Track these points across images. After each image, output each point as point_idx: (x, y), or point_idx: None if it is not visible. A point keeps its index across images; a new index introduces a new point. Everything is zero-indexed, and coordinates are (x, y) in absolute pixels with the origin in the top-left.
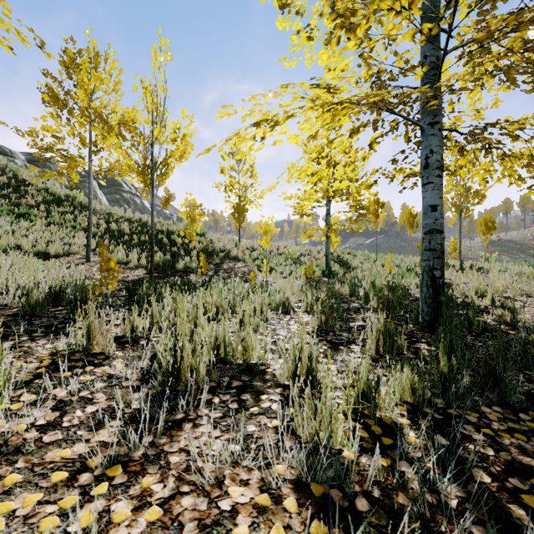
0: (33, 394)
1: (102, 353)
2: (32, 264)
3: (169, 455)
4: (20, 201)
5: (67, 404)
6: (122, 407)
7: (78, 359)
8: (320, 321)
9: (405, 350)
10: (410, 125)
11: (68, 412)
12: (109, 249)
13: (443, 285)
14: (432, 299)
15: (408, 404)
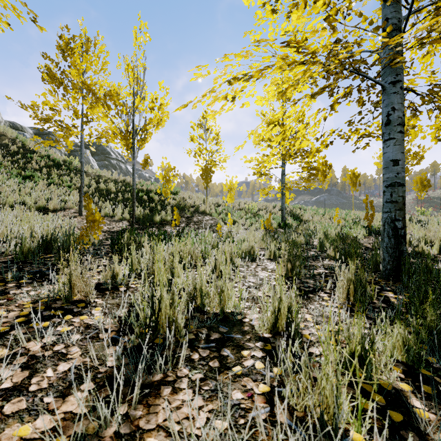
0: (6, 348)
1: (82, 300)
2: (34, 217)
3: (145, 435)
4: (26, 165)
5: (38, 360)
6: (96, 365)
7: (58, 307)
8: (287, 269)
9: (374, 299)
10: (363, 91)
11: (38, 371)
12: (98, 204)
13: (405, 236)
14: (394, 248)
15: (400, 363)
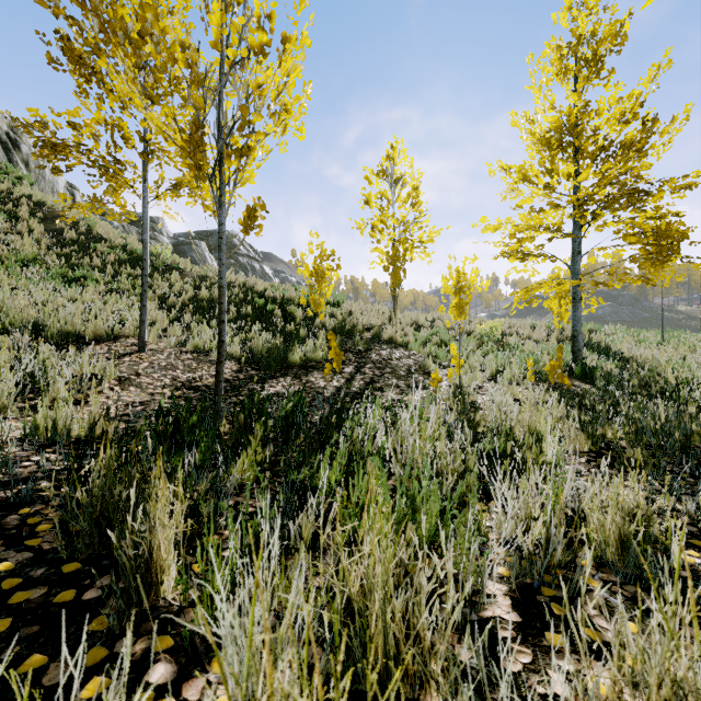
0: None
1: None
2: (28, 356)
3: None
4: (83, 262)
5: None
6: None
7: None
8: None
9: None
10: None
11: None
12: (190, 328)
13: None
14: None
15: None
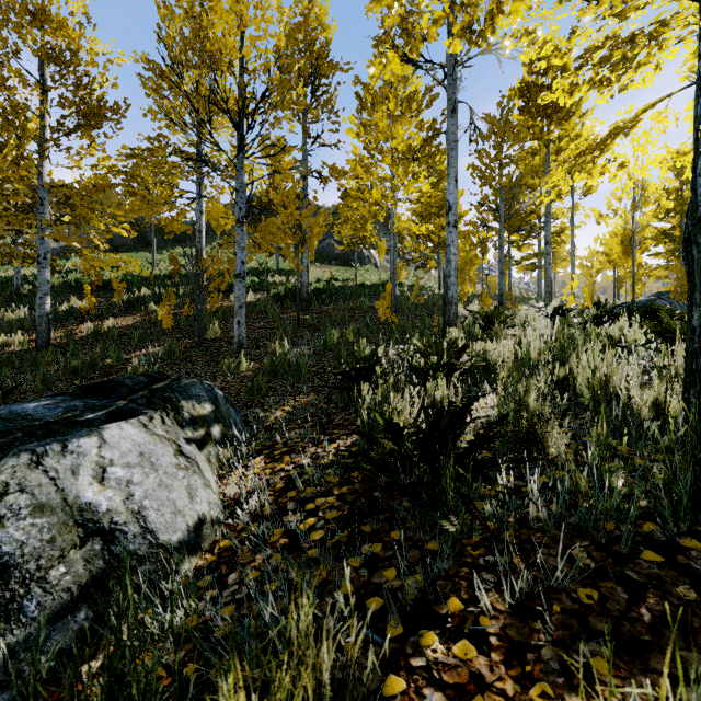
0: None
1: None
2: None
3: None
4: None
5: None
6: None
7: None
8: None
9: None
10: None
11: None
12: None
13: None
14: None
15: None
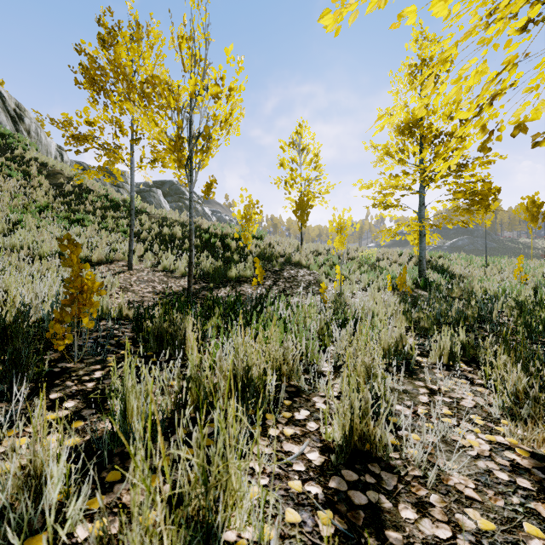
0: None
1: None
2: (63, 273)
3: None
4: (79, 207)
5: None
6: None
7: None
8: None
9: None
10: None
11: None
12: (158, 254)
13: None
14: None
15: None
